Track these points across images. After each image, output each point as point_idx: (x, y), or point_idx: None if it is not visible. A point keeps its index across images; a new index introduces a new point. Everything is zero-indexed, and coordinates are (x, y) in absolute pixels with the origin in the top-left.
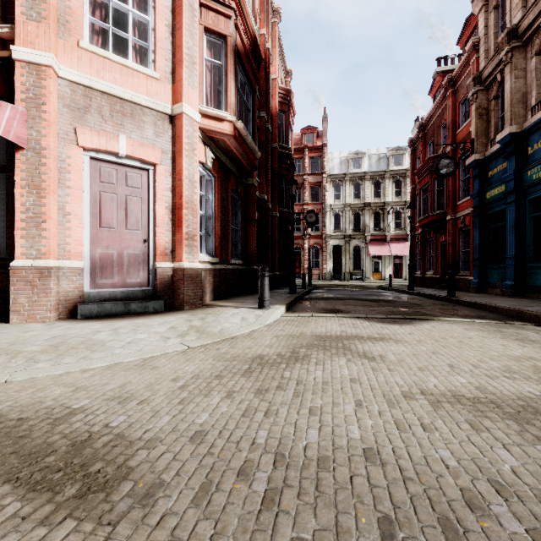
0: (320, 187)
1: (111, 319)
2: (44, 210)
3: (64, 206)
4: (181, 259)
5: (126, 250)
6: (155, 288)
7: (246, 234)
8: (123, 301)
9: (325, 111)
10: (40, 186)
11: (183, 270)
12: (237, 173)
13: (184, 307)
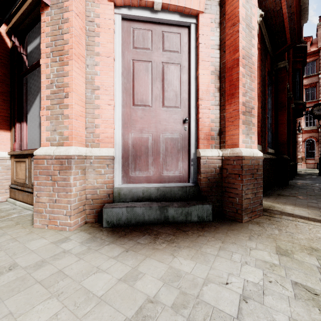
0: (316, 86)
1: (139, 237)
2: (66, 81)
3: (93, 79)
4: (235, 142)
5: (162, 134)
6: (197, 184)
7: (275, 122)
8: (159, 202)
9: (320, 19)
10: (62, 50)
11: (241, 159)
12: (270, 54)
13: (242, 217)
